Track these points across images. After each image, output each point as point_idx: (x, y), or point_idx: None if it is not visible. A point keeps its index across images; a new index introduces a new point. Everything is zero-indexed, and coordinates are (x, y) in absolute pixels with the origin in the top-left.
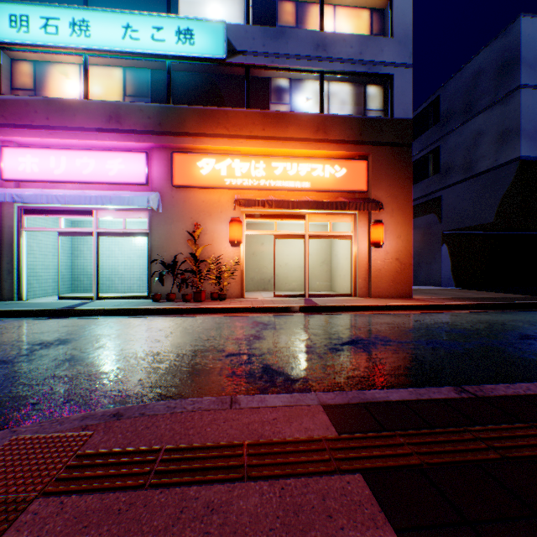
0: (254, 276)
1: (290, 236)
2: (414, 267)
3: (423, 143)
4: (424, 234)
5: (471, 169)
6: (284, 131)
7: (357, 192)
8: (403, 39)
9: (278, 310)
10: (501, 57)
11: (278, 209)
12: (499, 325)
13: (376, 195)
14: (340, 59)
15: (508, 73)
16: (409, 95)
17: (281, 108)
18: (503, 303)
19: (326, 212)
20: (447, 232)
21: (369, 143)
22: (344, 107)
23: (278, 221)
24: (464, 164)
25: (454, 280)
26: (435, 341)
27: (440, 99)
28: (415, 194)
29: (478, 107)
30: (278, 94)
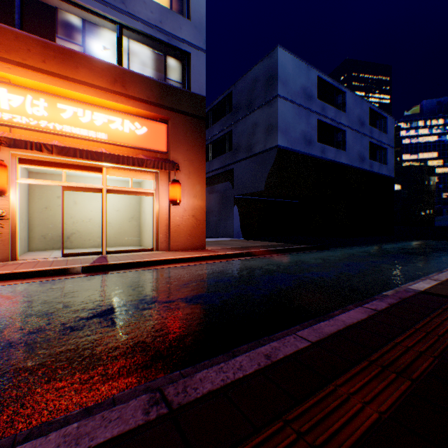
0: (48, 233)
1: (85, 189)
2: (217, 223)
3: (222, 125)
4: (223, 197)
5: (252, 150)
6: (75, 71)
7: (158, 152)
8: (199, 25)
9: (53, 273)
10: (268, 72)
11: (67, 157)
12: (258, 270)
13: (176, 157)
14: (141, 19)
15: (271, 84)
16: (204, 75)
17: (74, 47)
18: (266, 250)
19: (128, 168)
20: (238, 196)
21: (170, 108)
22: (147, 69)
23: (80, 174)
24: (247, 145)
25: (242, 233)
26: (200, 296)
27: (233, 94)
28: (217, 165)
29: (255, 105)
30: (69, 30)
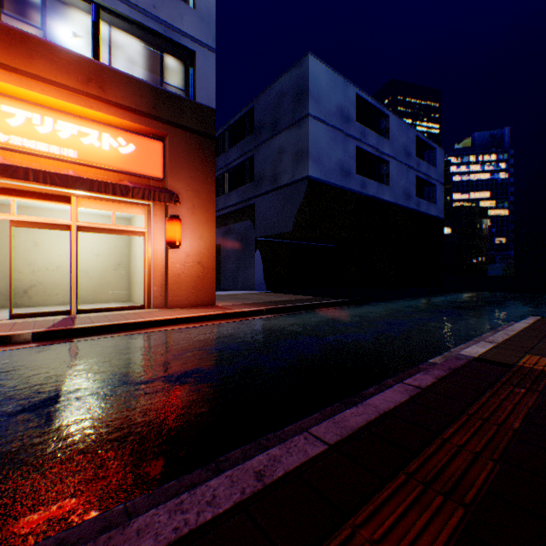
0: None
1: (45, 225)
2: (235, 271)
3: (241, 149)
4: (243, 239)
5: (277, 181)
6: (28, 62)
7: (151, 178)
8: (207, 17)
9: None
10: (297, 85)
11: (17, 181)
12: (279, 333)
13: (175, 185)
14: (126, 0)
15: (301, 101)
16: (213, 82)
17: (28, 29)
18: (293, 306)
19: (108, 198)
20: (261, 238)
21: (167, 121)
22: (136, 68)
23: (42, 205)
24: (272, 175)
25: (266, 284)
26: (192, 372)
27: (254, 110)
28: (235, 199)
29: (282, 126)
30: (21, 4)
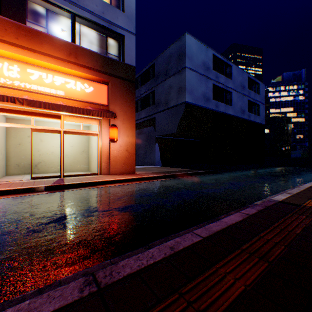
0: (21, 162)
1: (48, 130)
2: (144, 155)
3: (148, 87)
4: (148, 137)
5: (168, 104)
6: (40, 46)
7: (101, 105)
8: (130, 16)
9: (23, 191)
10: (179, 50)
11: (34, 108)
12: (171, 188)
13: (114, 108)
14: (88, 10)
15: (181, 59)
16: (134, 52)
17: (39, 28)
18: (177, 174)
19: (79, 116)
20: (158, 136)
21: (109, 74)
22: (93, 46)
23: (44, 120)
24: (165, 101)
25: (161, 162)
26: (129, 206)
27: (155, 65)
28: (144, 114)
29: (170, 73)
30: (36, 16)
